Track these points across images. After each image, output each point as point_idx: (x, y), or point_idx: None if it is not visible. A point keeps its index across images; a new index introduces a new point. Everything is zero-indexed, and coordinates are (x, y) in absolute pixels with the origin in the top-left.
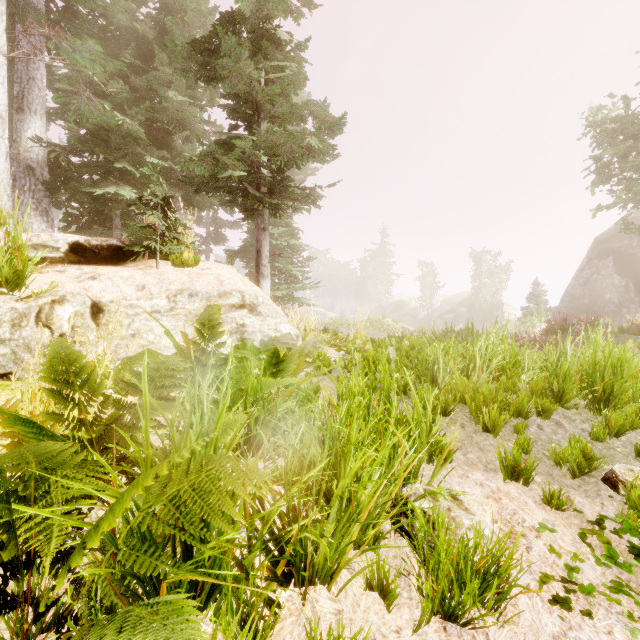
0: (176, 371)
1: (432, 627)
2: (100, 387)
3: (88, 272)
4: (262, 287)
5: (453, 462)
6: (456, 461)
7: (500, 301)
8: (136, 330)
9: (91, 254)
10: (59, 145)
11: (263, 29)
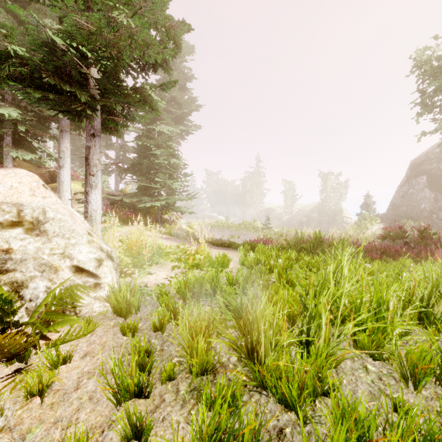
0: None
1: None
2: None
3: None
4: (90, 198)
5: None
6: None
7: (340, 208)
8: None
9: None
10: None
11: None
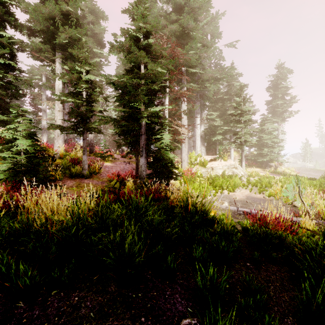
0: (218, 176)
1: (229, 192)
2: (212, 176)
3: (211, 163)
4: (242, 163)
5: (247, 189)
6: (248, 189)
7: None
8: (217, 172)
9: (212, 160)
10: (206, 129)
11: (242, 110)
